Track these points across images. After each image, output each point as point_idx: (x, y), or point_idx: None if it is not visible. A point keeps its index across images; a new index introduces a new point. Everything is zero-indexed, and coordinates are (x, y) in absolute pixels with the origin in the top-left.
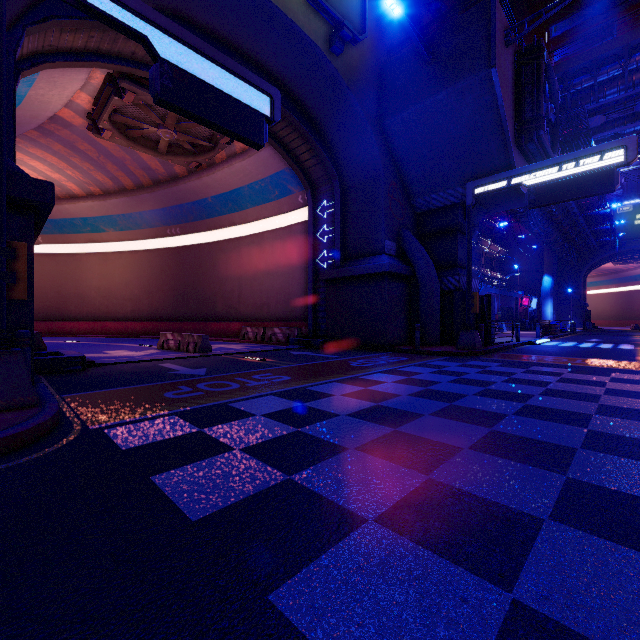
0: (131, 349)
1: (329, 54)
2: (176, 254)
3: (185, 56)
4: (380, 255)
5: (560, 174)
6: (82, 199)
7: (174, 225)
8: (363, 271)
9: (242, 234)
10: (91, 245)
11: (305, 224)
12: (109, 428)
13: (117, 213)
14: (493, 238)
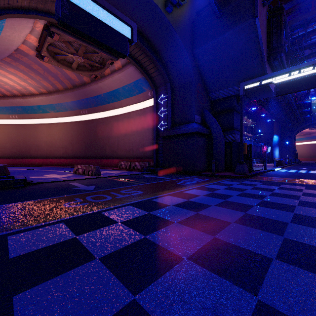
0: (59, 173)
1: (165, 12)
2: (85, 124)
3: None
4: (192, 123)
5: (294, 76)
6: (37, 95)
7: (84, 109)
8: (183, 131)
9: (119, 113)
10: (42, 119)
11: (152, 107)
12: (12, 234)
13: (55, 103)
14: (248, 116)
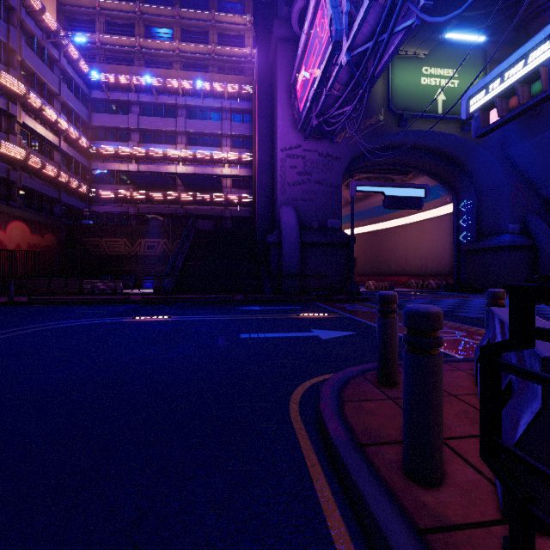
0: None
1: (461, 134)
2: (365, 236)
3: (393, 191)
4: (504, 234)
5: None
6: None
7: (364, 220)
8: (490, 245)
9: (407, 222)
10: None
11: (452, 214)
12: None
13: None
14: None
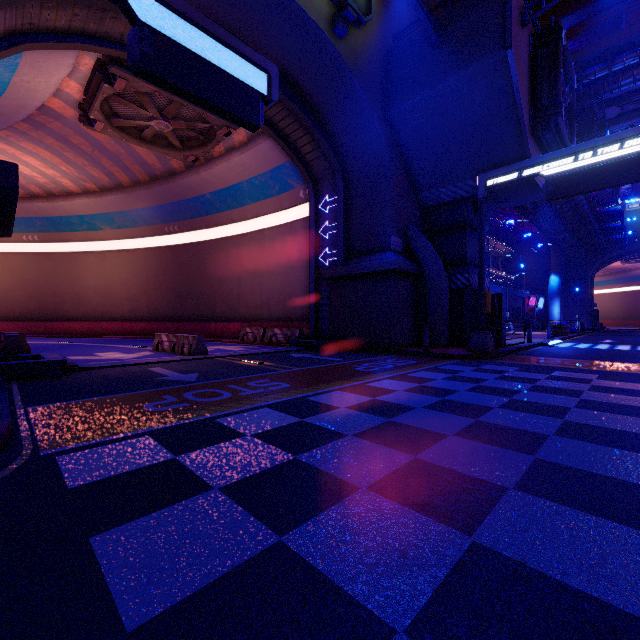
0: (124, 351)
1: (332, 36)
2: (174, 252)
3: (169, 21)
4: (386, 252)
5: (581, 163)
6: (78, 196)
7: (172, 223)
8: (368, 269)
9: (242, 231)
10: (88, 243)
11: (307, 220)
12: (64, 454)
13: (114, 210)
14: (498, 237)
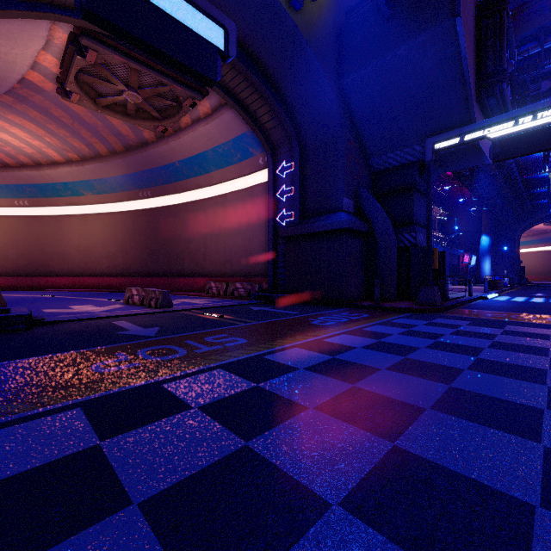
0: (97, 304)
1: (289, 8)
2: (148, 215)
3: None
4: (338, 212)
5: (528, 125)
6: (62, 165)
7: (145, 188)
8: (322, 228)
9: (207, 196)
10: (72, 208)
11: (265, 185)
12: None
13: (94, 178)
14: (435, 202)
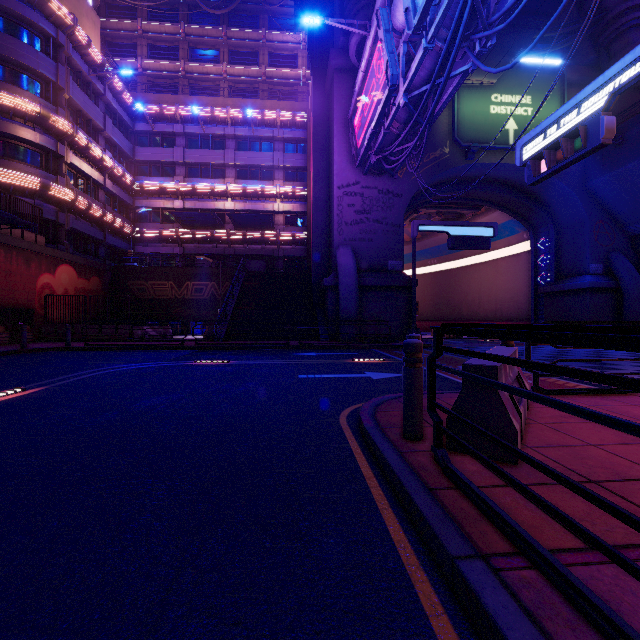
0: None
1: None
2: (434, 277)
3: (458, 230)
4: (585, 275)
5: None
6: None
7: (433, 258)
8: (569, 287)
9: (481, 260)
10: None
11: (529, 252)
12: None
13: None
14: None
